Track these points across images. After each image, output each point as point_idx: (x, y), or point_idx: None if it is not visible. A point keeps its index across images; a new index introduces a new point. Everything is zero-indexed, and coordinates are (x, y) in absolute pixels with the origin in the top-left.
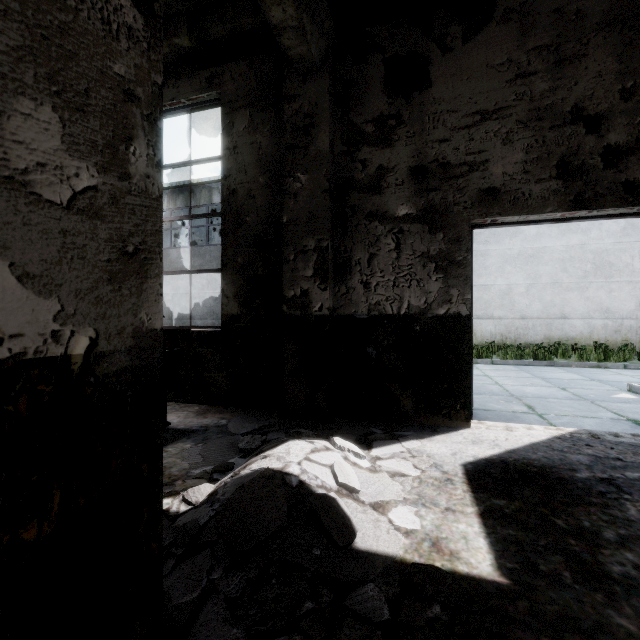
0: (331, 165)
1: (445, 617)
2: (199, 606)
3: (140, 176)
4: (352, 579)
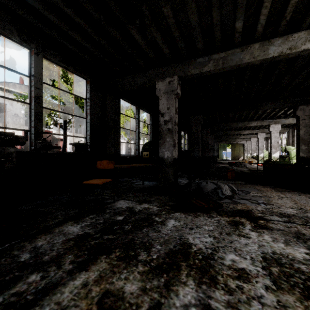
0: None
1: None
2: None
3: None
4: None
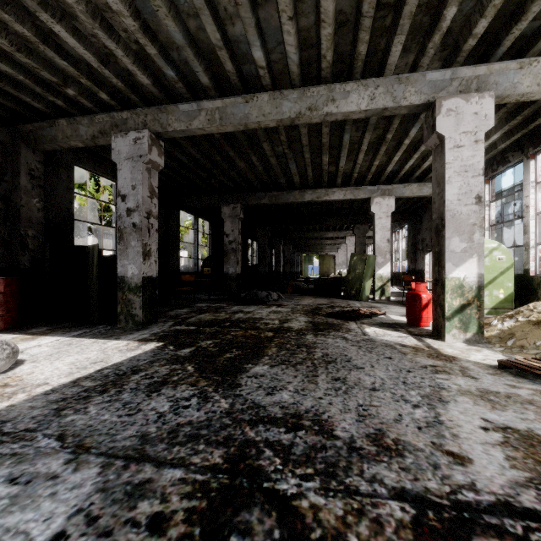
0: (413, 240)
1: None
2: None
3: None
4: None
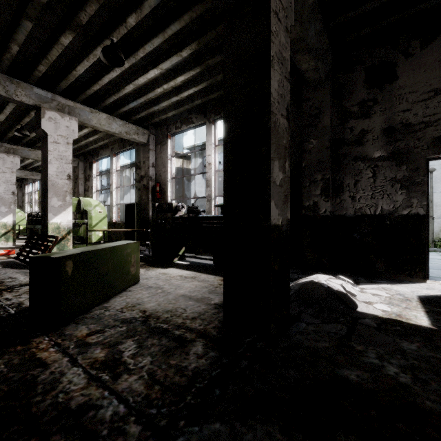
0: (331, 133)
1: (402, 329)
2: (299, 314)
3: (287, 171)
4: (358, 317)
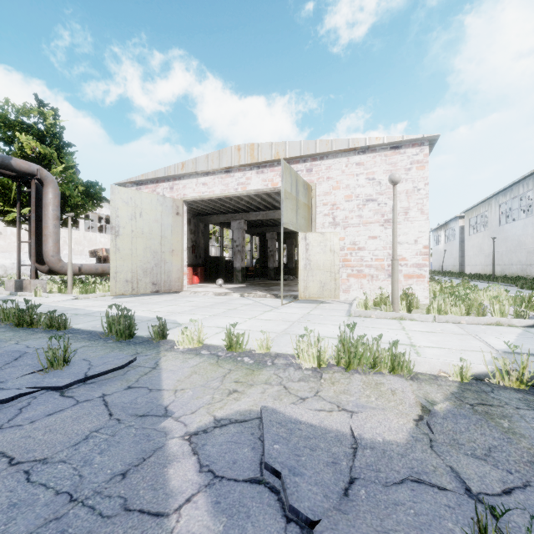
0: None
1: None
2: None
3: None
4: None
